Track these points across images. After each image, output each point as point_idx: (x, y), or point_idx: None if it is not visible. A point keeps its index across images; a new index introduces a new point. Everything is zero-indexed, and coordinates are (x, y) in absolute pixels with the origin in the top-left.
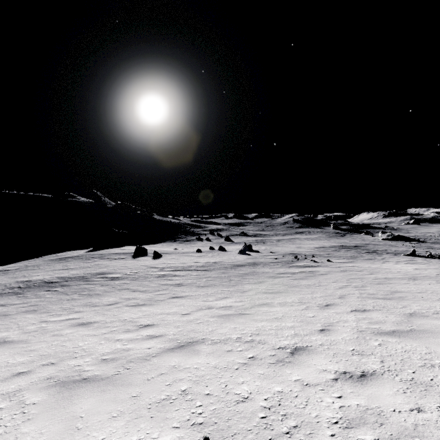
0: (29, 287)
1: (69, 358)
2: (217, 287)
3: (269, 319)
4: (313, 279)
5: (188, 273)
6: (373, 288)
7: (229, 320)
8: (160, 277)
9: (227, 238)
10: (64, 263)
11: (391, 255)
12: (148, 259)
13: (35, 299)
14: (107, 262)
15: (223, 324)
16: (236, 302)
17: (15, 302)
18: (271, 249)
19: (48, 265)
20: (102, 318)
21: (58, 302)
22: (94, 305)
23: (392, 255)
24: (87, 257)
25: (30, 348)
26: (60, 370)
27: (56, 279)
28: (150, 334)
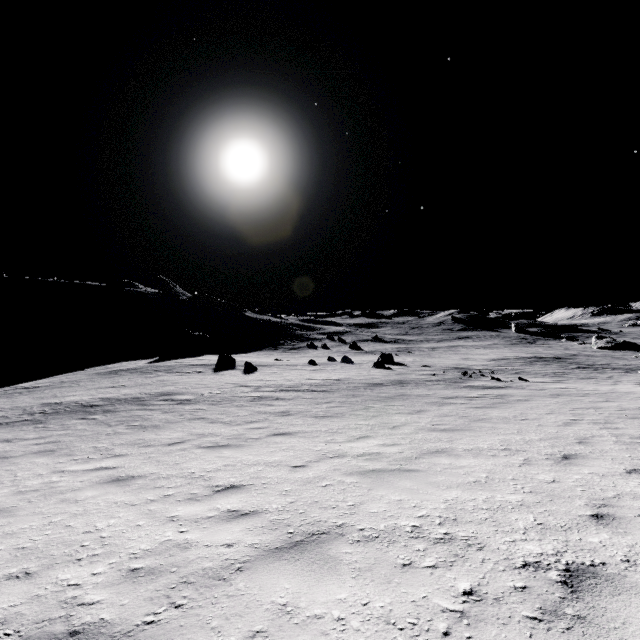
0: (56, 413)
1: (66, 561)
2: (347, 418)
3: (463, 483)
4: (509, 408)
5: (298, 395)
6: (631, 426)
7: (383, 483)
8: (254, 401)
9: (354, 344)
10: (114, 378)
11: (621, 372)
12: (237, 374)
13: (59, 431)
14: (176, 378)
15: (372, 490)
16: (386, 446)
17: (28, 435)
18: (422, 362)
19: (92, 381)
20: (154, 469)
21: (92, 438)
22: (146, 444)
23: (623, 372)
24: (149, 370)
25: (9, 528)
26: (35, 596)
27: (99, 401)
28: (234, 508)
